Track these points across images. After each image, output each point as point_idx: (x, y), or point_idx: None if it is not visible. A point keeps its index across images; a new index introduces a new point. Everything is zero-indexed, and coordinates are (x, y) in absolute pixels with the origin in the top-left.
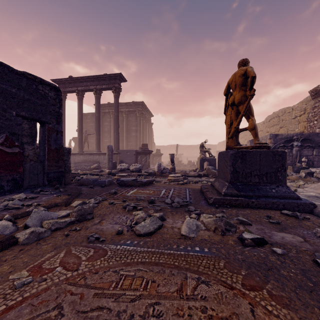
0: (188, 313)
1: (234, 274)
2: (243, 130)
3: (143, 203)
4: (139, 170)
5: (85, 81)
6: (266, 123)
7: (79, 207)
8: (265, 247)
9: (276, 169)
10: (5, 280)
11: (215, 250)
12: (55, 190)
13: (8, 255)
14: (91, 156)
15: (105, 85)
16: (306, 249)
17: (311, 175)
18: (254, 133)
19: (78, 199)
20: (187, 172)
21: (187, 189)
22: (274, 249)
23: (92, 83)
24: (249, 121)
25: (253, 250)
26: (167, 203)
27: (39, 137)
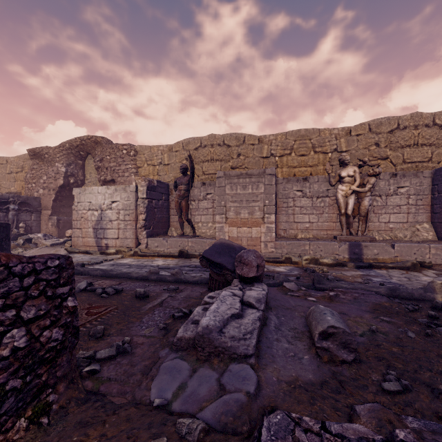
0: None
1: None
2: None
3: None
4: None
5: None
6: None
7: None
8: None
9: (1, 239)
10: None
11: None
12: None
13: None
14: None
15: None
16: None
17: (30, 241)
18: None
19: None
20: None
21: None
22: None
23: None
24: None
25: None
26: None
27: None
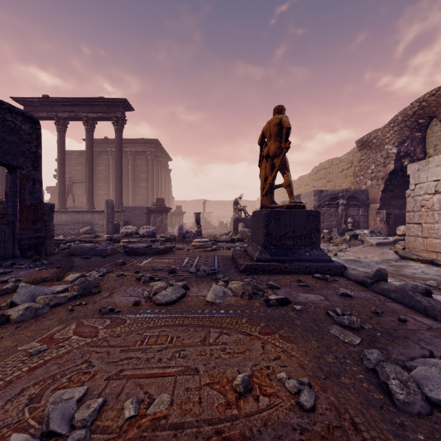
0: (210, 353)
1: (254, 326)
2: (279, 186)
3: (162, 274)
4: (153, 235)
5: (70, 105)
6: (313, 175)
7: (81, 279)
8: (288, 306)
9: (310, 231)
10: (14, 351)
11: (240, 311)
12: (33, 262)
13: (2, 333)
14: (79, 215)
15: (102, 113)
16: (324, 305)
17: (356, 237)
18: (289, 191)
19: (73, 272)
20: (217, 236)
21: (216, 257)
22: (295, 306)
23: (80, 109)
24: (285, 177)
25: (276, 309)
26: (191, 272)
27: (6, 187)
